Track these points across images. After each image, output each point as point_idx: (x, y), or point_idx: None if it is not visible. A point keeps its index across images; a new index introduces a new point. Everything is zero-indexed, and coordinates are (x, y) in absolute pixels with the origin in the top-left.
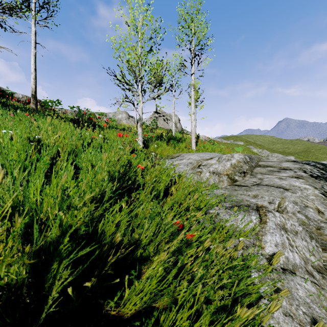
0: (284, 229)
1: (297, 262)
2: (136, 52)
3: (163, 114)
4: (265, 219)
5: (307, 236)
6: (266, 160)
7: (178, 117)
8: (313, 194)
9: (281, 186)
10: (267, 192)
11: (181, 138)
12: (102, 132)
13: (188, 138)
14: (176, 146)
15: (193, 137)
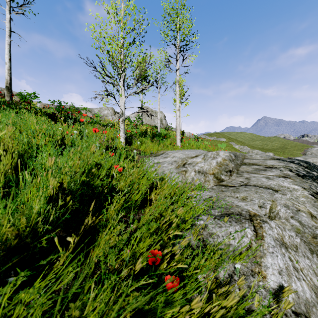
0: (284, 245)
1: (308, 297)
2: (117, 42)
3: (147, 110)
4: (261, 233)
5: (307, 249)
6: (251, 158)
7: (163, 114)
8: (303, 195)
9: (269, 186)
10: (257, 194)
11: (166, 134)
12: (79, 127)
13: (173, 134)
14: (160, 143)
15: (178, 133)
